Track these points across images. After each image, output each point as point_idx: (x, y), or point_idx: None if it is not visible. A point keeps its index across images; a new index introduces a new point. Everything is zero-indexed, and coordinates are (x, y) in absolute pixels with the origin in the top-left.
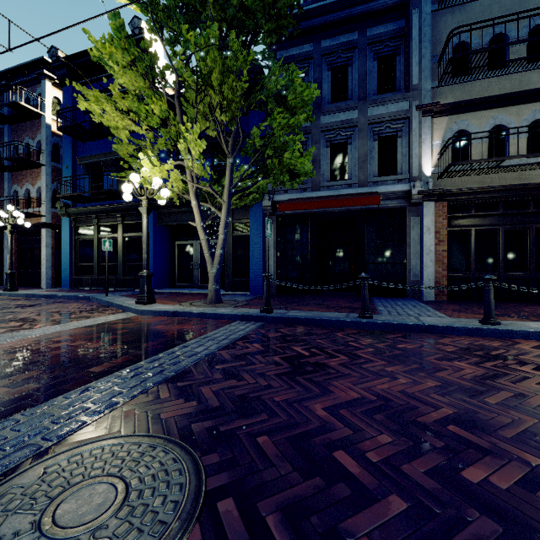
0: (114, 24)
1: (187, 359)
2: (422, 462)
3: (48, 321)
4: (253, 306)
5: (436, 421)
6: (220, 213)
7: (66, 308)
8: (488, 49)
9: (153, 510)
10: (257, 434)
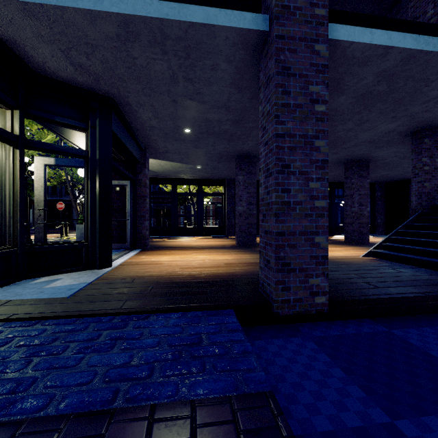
0: None
1: None
2: None
3: None
4: None
5: None
6: None
7: None
8: None
9: None
10: None
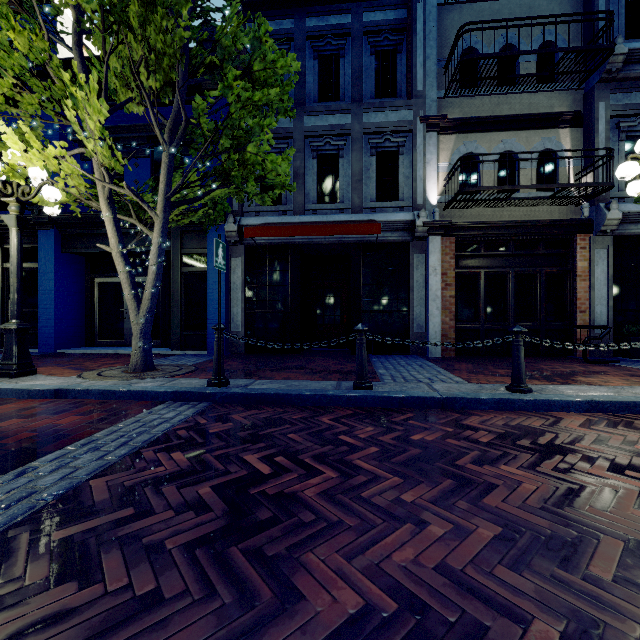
0: None
1: None
2: None
3: None
4: (202, 374)
5: None
6: (151, 232)
7: None
8: (501, 55)
9: None
10: None
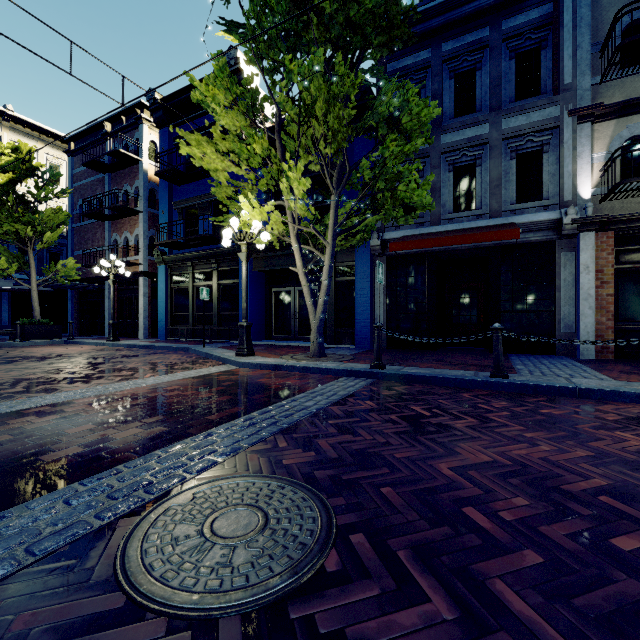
0: (217, 65)
1: (298, 412)
2: (563, 526)
3: (155, 371)
4: (361, 361)
5: (585, 490)
6: (324, 256)
7: (167, 359)
8: None
9: (293, 534)
10: (380, 485)
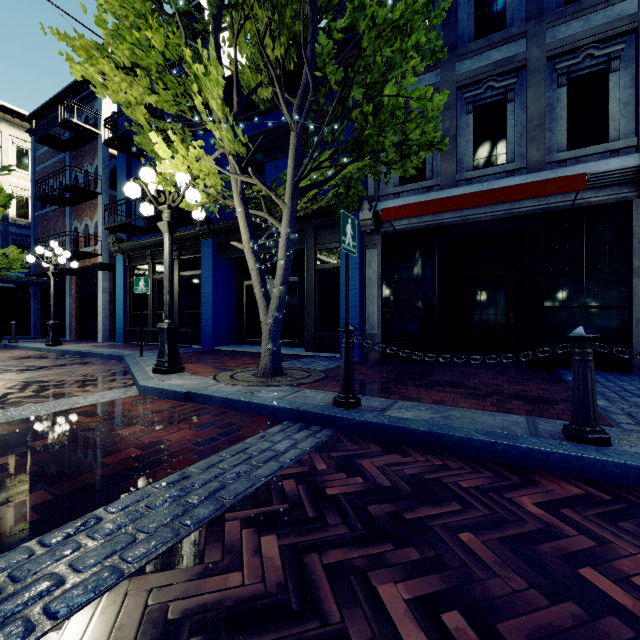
0: None
1: None
2: None
3: None
4: (331, 385)
5: None
6: (280, 224)
7: (70, 374)
8: None
9: None
10: None
